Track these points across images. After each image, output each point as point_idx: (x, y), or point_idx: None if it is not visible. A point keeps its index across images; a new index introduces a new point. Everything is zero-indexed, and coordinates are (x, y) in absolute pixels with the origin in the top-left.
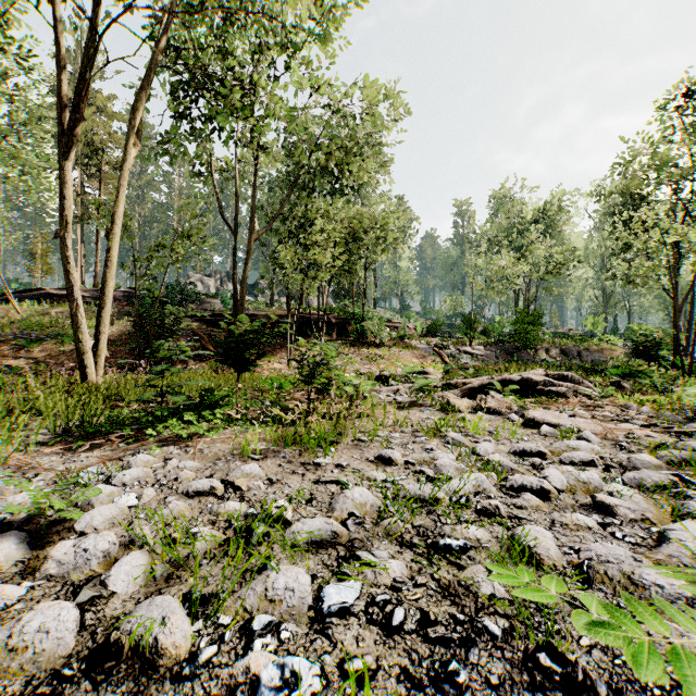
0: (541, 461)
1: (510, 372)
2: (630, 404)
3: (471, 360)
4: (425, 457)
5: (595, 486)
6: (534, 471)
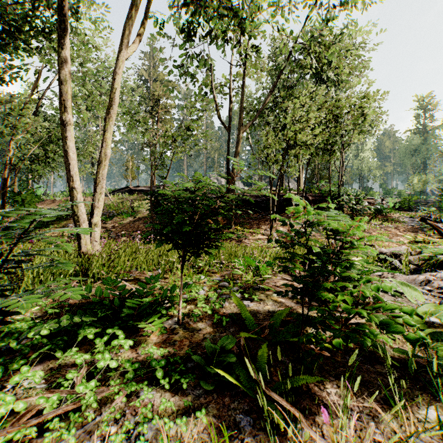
0: None
1: None
2: None
3: None
4: None
5: None
6: None
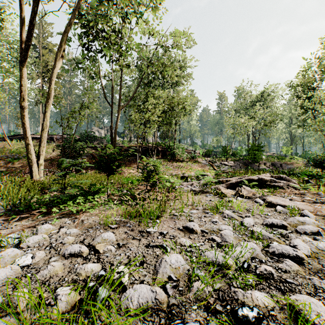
0: (286, 232)
1: (247, 174)
2: (319, 192)
3: (227, 168)
4: (214, 228)
5: None
6: (283, 238)
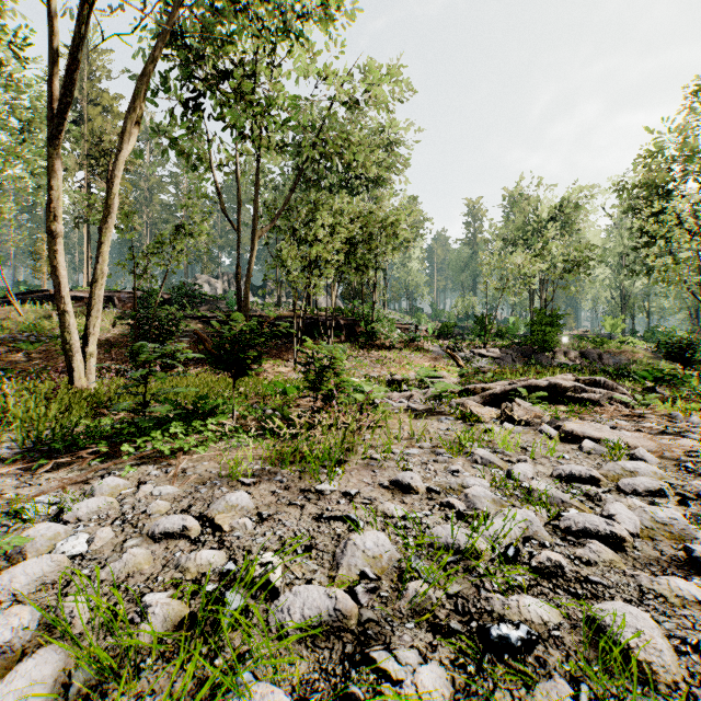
0: (596, 490)
1: (528, 376)
2: (675, 413)
3: (486, 363)
4: (452, 483)
5: (679, 530)
6: (590, 503)
